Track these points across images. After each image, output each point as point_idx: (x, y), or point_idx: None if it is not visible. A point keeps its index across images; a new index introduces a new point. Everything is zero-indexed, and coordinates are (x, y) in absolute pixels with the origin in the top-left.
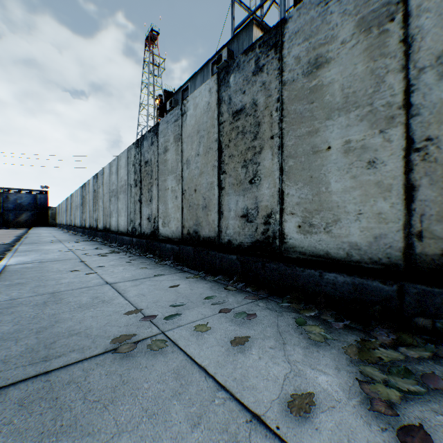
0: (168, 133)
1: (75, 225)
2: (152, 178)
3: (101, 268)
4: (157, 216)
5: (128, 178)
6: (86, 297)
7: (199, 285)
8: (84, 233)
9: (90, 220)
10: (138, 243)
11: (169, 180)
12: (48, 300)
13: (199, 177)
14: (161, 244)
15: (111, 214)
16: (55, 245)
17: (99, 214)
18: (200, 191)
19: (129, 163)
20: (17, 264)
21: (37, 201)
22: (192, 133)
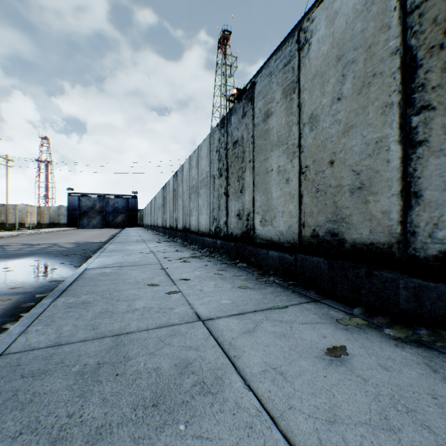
0: (271, 89)
1: (157, 225)
2: (244, 161)
3: (185, 281)
4: (252, 211)
5: (210, 168)
6: (167, 361)
7: (385, 351)
8: (165, 233)
9: (170, 220)
10: (223, 246)
11: (273, 157)
12: (104, 356)
13: (342, 137)
14: (260, 250)
15: (191, 213)
16: (138, 245)
17: (178, 213)
18: (344, 161)
19: (211, 150)
20: (96, 268)
21: (129, 204)
22: (324, 68)
